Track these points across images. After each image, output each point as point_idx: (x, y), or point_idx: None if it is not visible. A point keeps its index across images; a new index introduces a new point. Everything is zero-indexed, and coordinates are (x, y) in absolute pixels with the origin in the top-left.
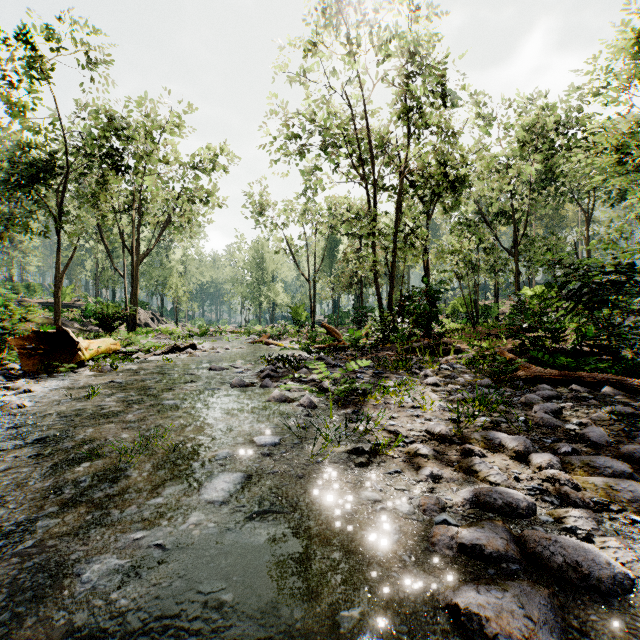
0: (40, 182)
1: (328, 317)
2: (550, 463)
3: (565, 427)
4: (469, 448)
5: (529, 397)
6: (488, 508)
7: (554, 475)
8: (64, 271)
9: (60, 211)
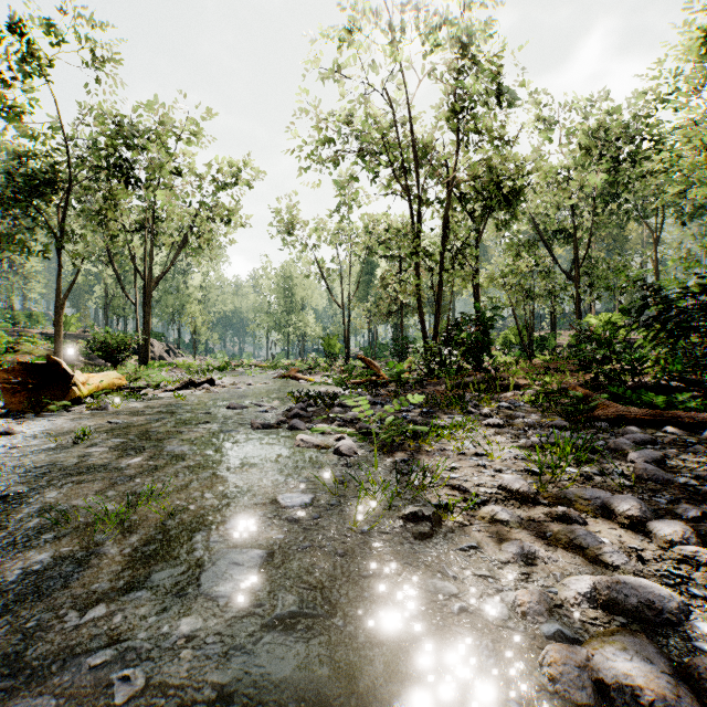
0: (39, 196)
1: (364, 350)
2: (684, 536)
3: (678, 482)
4: (563, 512)
5: (619, 442)
6: (617, 609)
7: (695, 554)
8: (66, 296)
9: (61, 228)
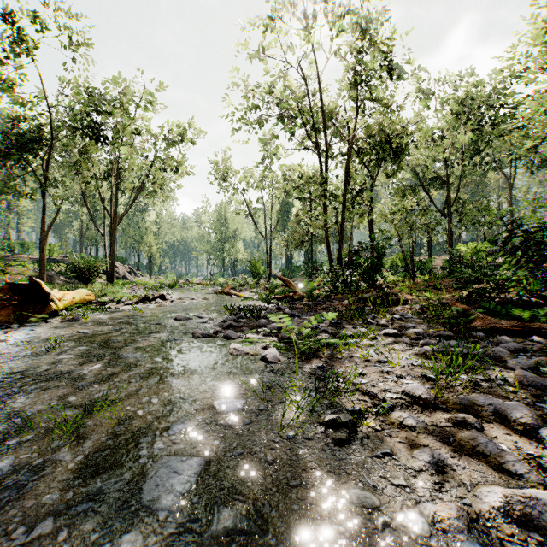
0: (28, 151)
1: (282, 271)
2: None
3: None
4: (463, 418)
5: (497, 350)
6: (531, 525)
7: None
8: (49, 229)
9: (45, 176)
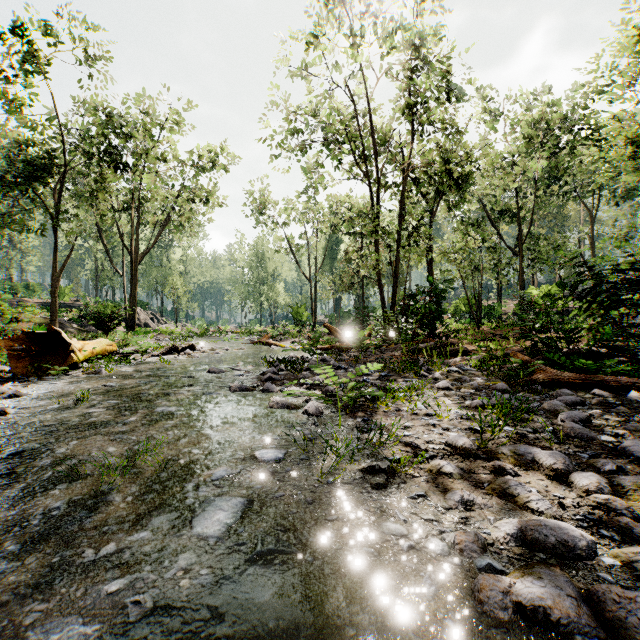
0: (37, 180)
1: (329, 317)
2: (599, 486)
3: (600, 439)
4: (499, 465)
5: (552, 403)
6: (538, 547)
7: (607, 502)
8: (61, 270)
9: (57, 209)
